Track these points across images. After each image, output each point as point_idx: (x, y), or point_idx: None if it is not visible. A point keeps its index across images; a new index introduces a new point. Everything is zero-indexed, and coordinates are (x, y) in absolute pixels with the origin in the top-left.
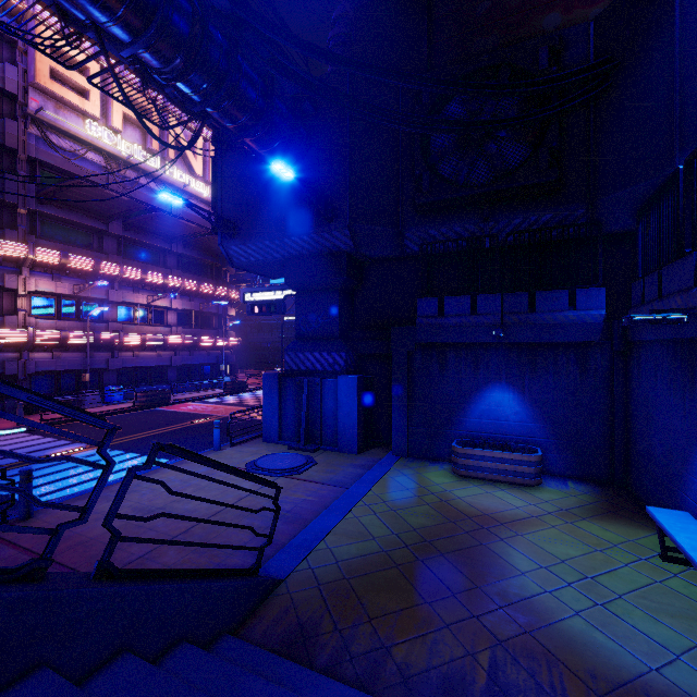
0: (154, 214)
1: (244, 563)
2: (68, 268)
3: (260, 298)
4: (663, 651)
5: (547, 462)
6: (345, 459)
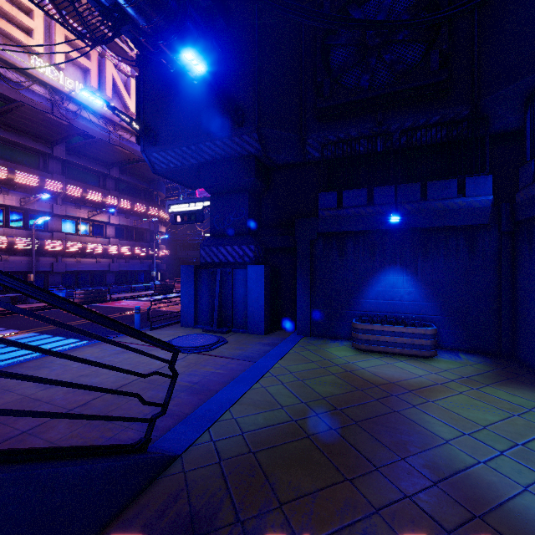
0: (92, 139)
1: (139, 437)
2: (15, 183)
3: (182, 209)
4: None
5: (438, 337)
6: (254, 338)
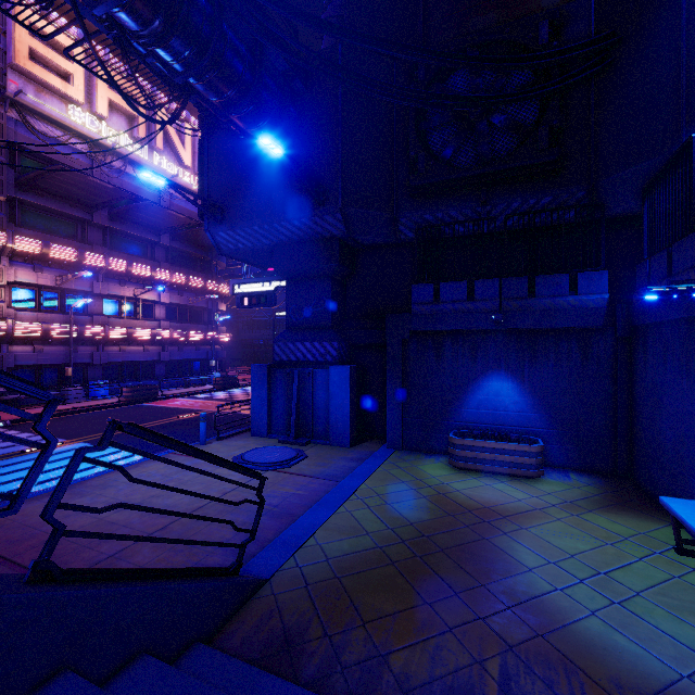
0: (140, 203)
1: (225, 562)
2: (50, 258)
3: (250, 290)
4: (693, 655)
5: (547, 453)
6: (337, 452)
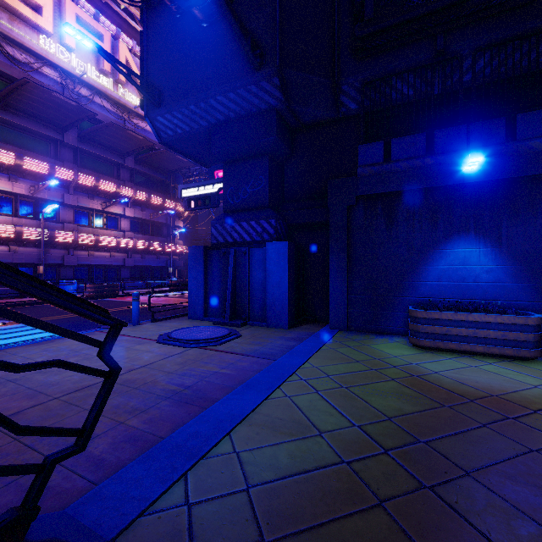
0: (103, 124)
1: (61, 482)
2: (24, 170)
3: (196, 193)
4: None
5: None
6: (274, 332)
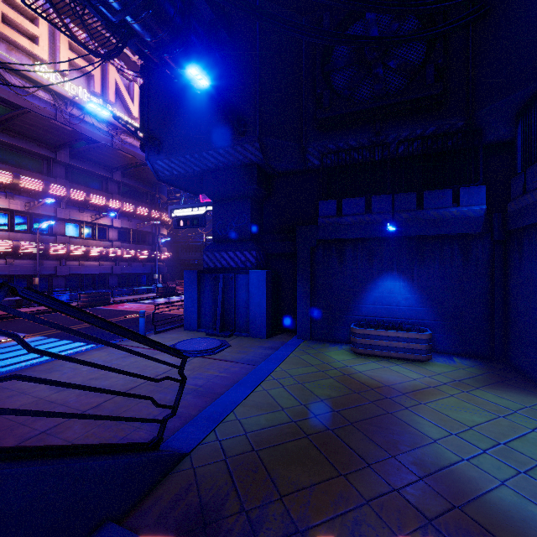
0: (95, 144)
1: (150, 436)
2: (19, 188)
3: (185, 214)
4: None
5: (433, 341)
6: (256, 342)
